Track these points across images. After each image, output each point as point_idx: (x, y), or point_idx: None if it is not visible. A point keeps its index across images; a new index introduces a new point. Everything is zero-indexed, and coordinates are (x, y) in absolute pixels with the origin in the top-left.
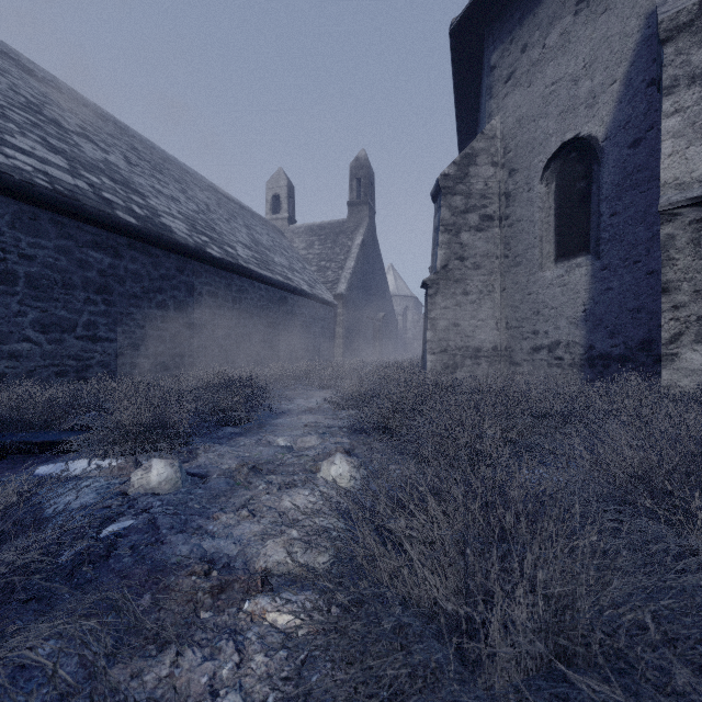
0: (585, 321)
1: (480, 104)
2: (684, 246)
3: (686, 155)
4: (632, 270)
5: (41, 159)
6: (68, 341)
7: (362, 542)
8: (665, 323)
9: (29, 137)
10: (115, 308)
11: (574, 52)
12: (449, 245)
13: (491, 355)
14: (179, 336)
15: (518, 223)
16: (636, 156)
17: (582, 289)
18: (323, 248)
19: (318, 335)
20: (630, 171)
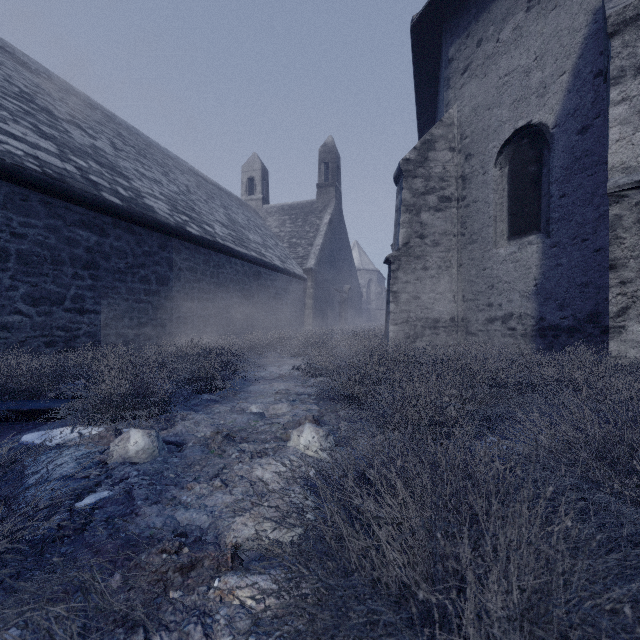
0: (536, 295)
1: (439, 94)
2: (631, 225)
3: (632, 140)
4: (580, 247)
5: (32, 144)
6: (57, 313)
7: (330, 521)
8: (613, 297)
9: (21, 124)
10: (101, 283)
11: (526, 45)
12: (410, 224)
13: (449, 326)
14: (161, 308)
15: (474, 203)
16: (584, 142)
17: (534, 265)
18: (293, 226)
19: (289, 306)
20: (578, 156)
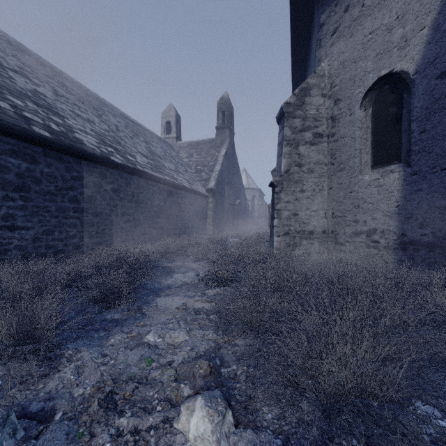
0: (398, 214)
1: (310, 55)
2: None
3: None
4: (439, 175)
5: None
6: None
7: None
8: None
9: None
10: (32, 203)
11: (388, 7)
12: (290, 155)
13: (321, 237)
14: (88, 222)
15: (342, 139)
16: (443, 85)
17: (396, 189)
18: (199, 157)
19: (195, 216)
20: (437, 97)
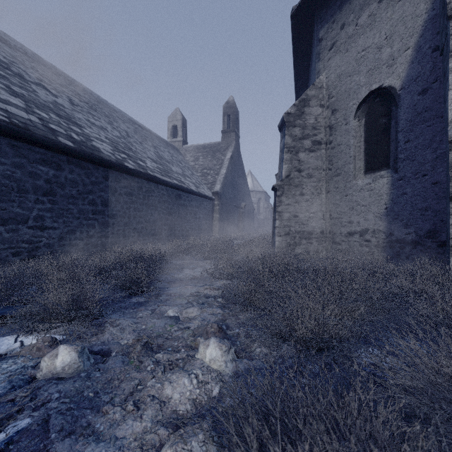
0: (386, 216)
1: (311, 65)
2: None
3: None
4: (421, 181)
5: (3, 101)
6: (22, 230)
7: None
8: None
9: None
10: (58, 206)
11: (378, 28)
12: (290, 161)
13: (320, 237)
14: (104, 223)
15: (338, 146)
16: (424, 100)
17: (385, 193)
18: (205, 161)
19: (202, 219)
20: (419, 111)
